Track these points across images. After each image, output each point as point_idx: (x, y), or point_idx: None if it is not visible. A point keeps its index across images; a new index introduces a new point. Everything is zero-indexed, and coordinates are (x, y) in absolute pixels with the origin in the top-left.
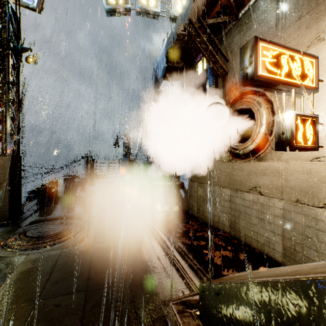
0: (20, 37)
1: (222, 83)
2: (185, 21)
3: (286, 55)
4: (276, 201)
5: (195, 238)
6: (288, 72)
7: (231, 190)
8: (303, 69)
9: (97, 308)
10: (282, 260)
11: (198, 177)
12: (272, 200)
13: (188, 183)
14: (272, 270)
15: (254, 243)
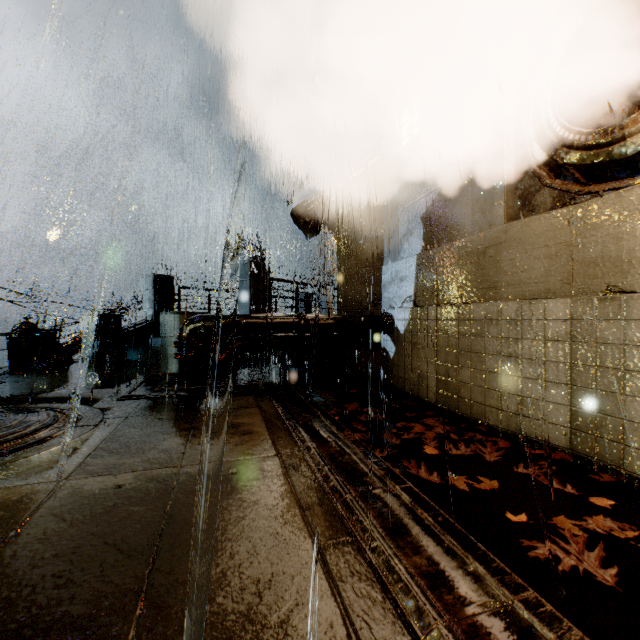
0: None
1: None
2: None
3: None
4: None
5: (452, 465)
6: None
7: (575, 299)
8: None
9: None
10: None
11: (440, 287)
12: None
13: (406, 313)
14: None
15: None
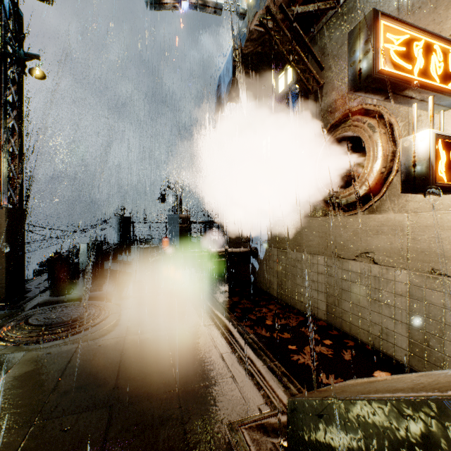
0: (22, 39)
1: (314, 102)
2: (261, 7)
3: (420, 42)
4: (399, 272)
5: (276, 328)
6: (424, 68)
7: (327, 257)
8: (447, 65)
9: (126, 434)
10: (408, 360)
11: (279, 240)
12: (392, 271)
13: (264, 249)
14: (412, 378)
15: (364, 336)
